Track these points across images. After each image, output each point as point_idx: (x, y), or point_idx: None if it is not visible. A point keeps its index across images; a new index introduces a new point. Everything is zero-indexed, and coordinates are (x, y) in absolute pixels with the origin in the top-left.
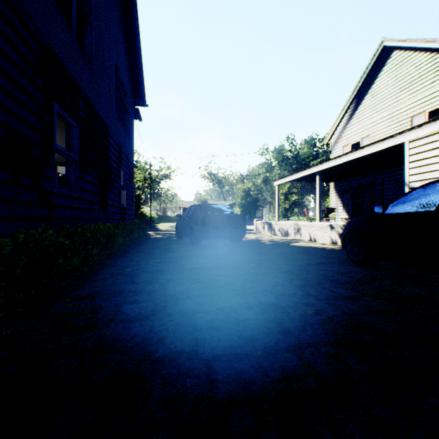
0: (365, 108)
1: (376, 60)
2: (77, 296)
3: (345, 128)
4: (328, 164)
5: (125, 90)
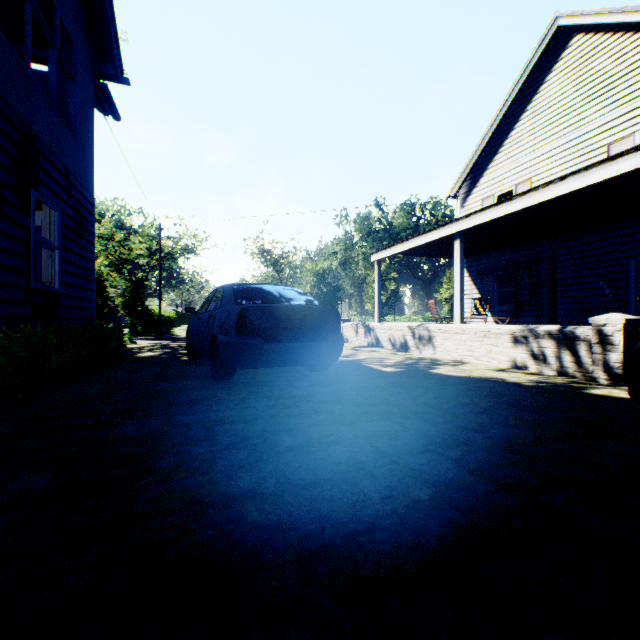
0: (523, 135)
1: (542, 53)
2: None
3: (486, 169)
4: (483, 216)
5: (57, 14)
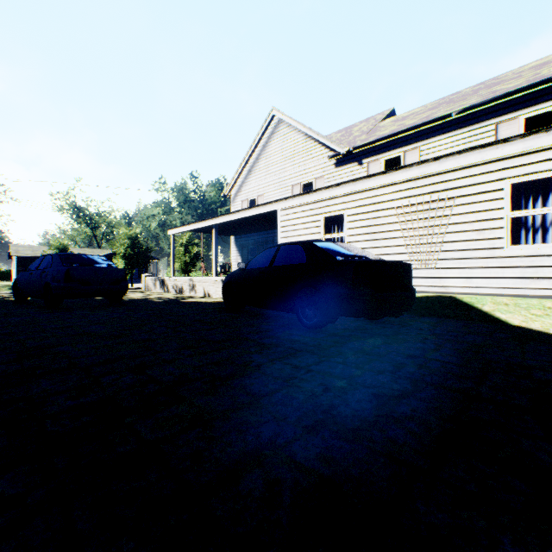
0: (261, 168)
1: (269, 125)
2: None
3: (244, 182)
4: (224, 218)
5: None
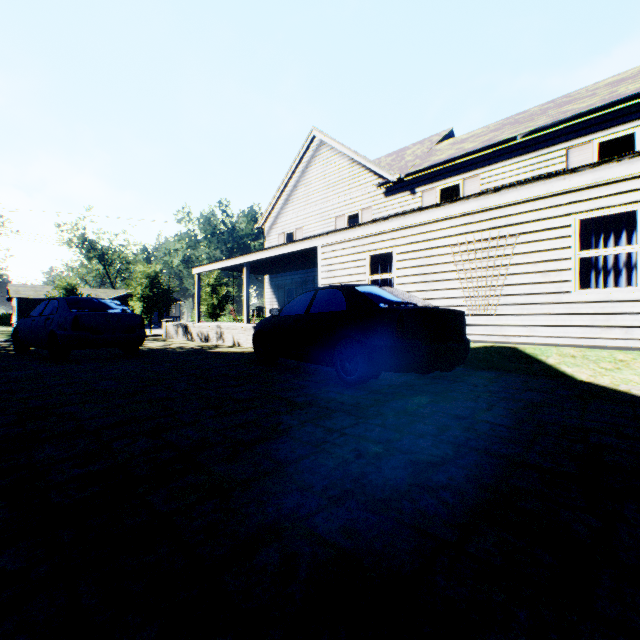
0: (300, 197)
1: (308, 148)
2: None
3: (281, 213)
4: (257, 256)
5: None
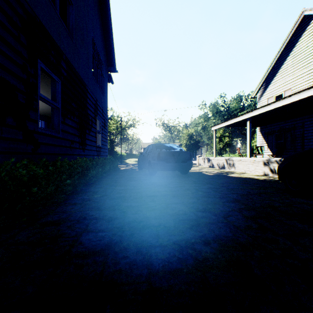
0: (287, 67)
1: (297, 27)
2: (45, 222)
3: (269, 84)
4: (258, 111)
5: (101, 59)
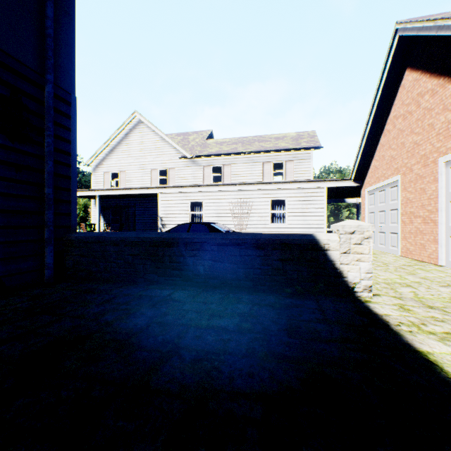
0: (123, 150)
1: (131, 121)
2: None
3: (106, 158)
4: (110, 192)
5: None
